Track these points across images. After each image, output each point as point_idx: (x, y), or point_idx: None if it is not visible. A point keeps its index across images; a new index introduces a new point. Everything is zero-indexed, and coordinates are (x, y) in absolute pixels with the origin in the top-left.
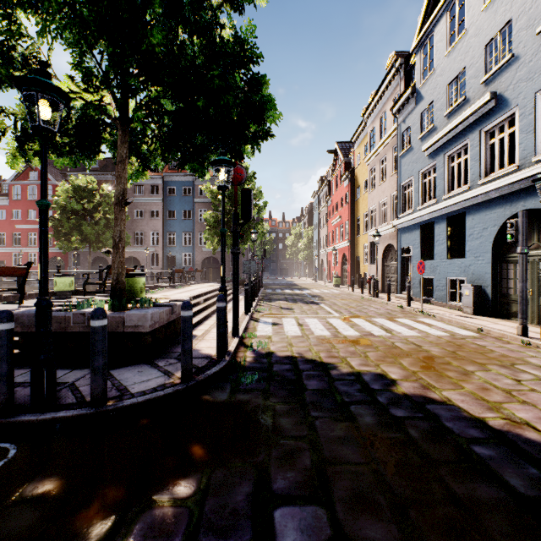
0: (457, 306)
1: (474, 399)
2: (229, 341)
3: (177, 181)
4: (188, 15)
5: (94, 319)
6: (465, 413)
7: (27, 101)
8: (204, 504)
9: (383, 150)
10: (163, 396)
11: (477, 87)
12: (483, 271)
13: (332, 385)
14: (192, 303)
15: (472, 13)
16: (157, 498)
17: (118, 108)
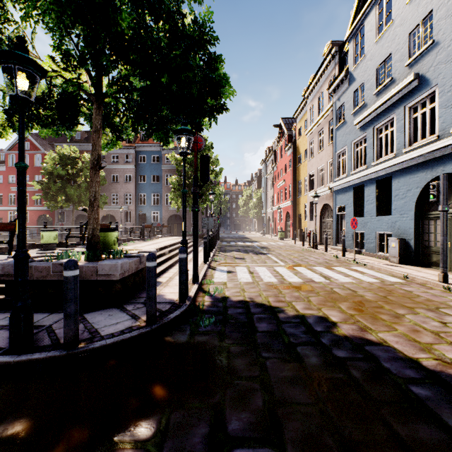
0: (385, 256)
1: (407, 340)
2: (190, 287)
3: (147, 150)
4: (154, 2)
5: (66, 269)
6: (400, 354)
7: (6, 73)
8: (162, 446)
9: (321, 124)
10: (129, 338)
11: (402, 69)
12: (408, 227)
13: (280, 328)
14: (158, 253)
15: (398, 6)
16: (119, 440)
17: (93, 85)
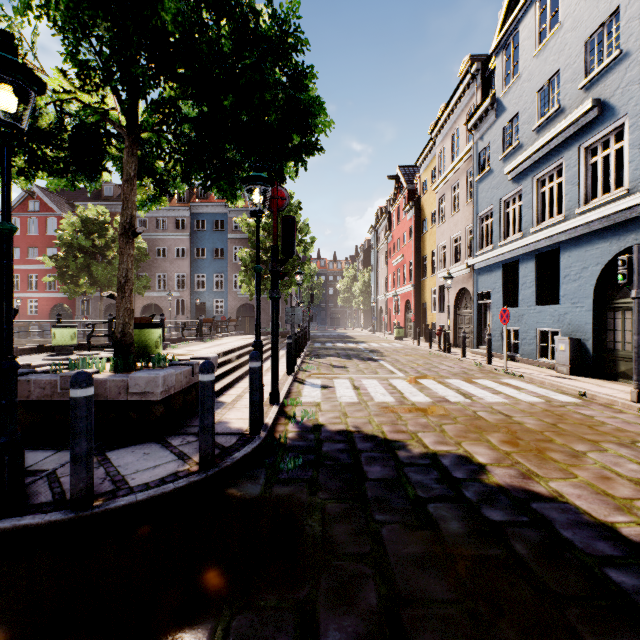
0: (549, 364)
1: (594, 493)
2: (266, 410)
3: (208, 213)
4: None
5: (74, 387)
6: (586, 516)
7: None
8: None
9: (455, 175)
10: (173, 491)
11: (574, 93)
12: (583, 321)
13: (401, 473)
14: (221, 360)
15: (569, 2)
16: None
17: (124, 112)
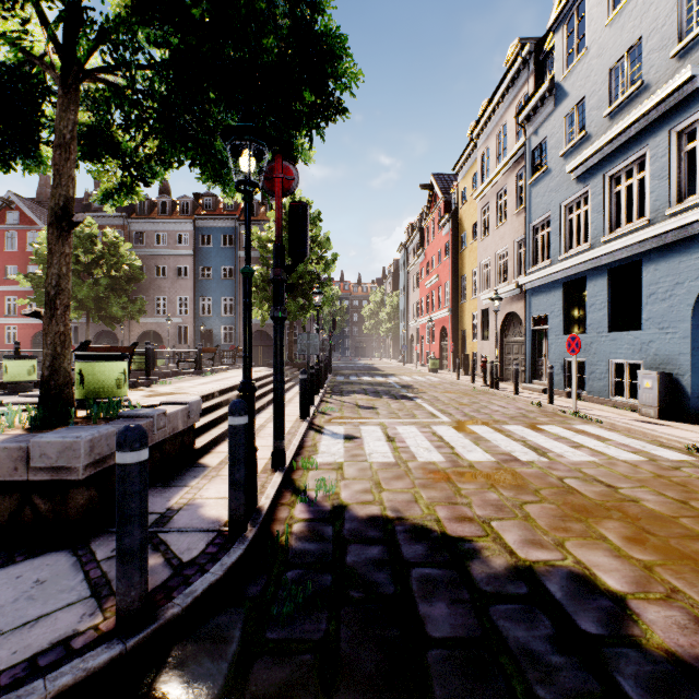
0: (628, 404)
1: None
2: (264, 480)
3: (214, 226)
4: None
5: None
6: None
7: None
8: None
9: (501, 179)
10: None
11: (663, 64)
12: (676, 351)
13: (486, 622)
14: (215, 401)
15: None
16: None
17: (56, 45)
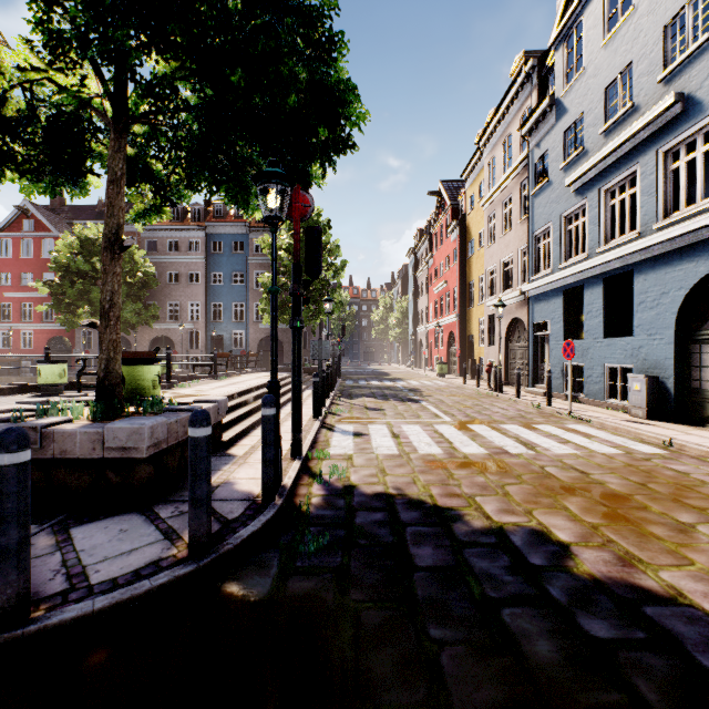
0: (620, 406)
1: None
2: (285, 466)
3: (225, 233)
4: None
5: None
6: None
7: None
8: None
9: (507, 189)
10: (148, 592)
11: (651, 88)
12: (662, 356)
13: (460, 558)
14: (235, 402)
15: None
16: None
17: (109, 96)
